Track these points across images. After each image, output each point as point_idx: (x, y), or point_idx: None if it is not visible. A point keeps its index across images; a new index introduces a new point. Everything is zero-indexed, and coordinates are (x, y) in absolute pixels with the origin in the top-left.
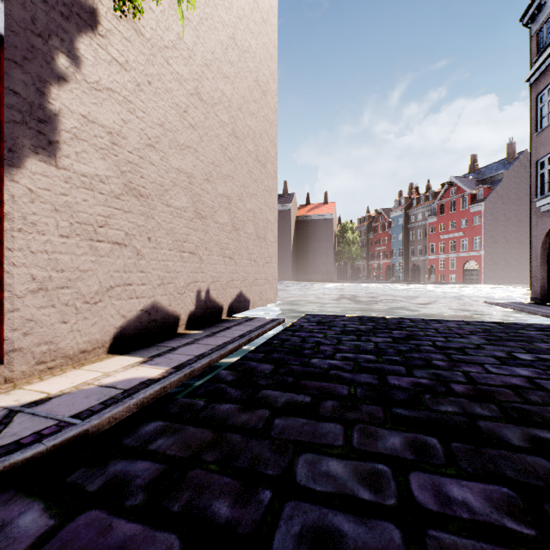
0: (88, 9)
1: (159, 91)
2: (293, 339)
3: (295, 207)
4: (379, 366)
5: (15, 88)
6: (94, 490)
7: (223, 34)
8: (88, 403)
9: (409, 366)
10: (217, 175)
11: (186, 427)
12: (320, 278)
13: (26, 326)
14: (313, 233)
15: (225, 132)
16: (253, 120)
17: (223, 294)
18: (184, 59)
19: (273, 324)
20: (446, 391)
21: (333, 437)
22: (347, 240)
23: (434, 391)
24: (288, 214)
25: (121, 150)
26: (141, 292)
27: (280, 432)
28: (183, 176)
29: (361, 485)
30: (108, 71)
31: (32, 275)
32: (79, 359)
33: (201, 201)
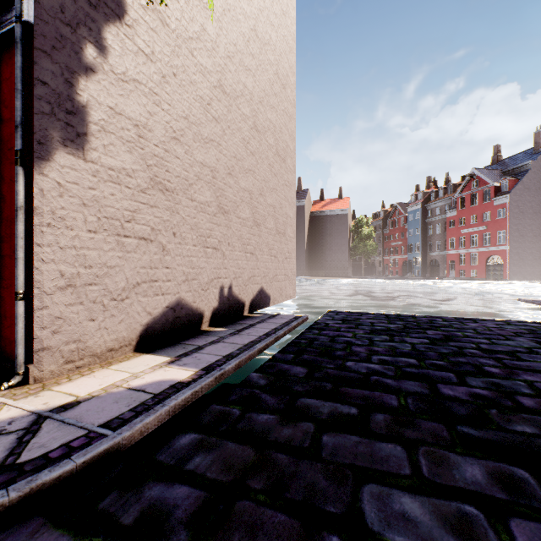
0: None
1: (184, 83)
2: (321, 338)
3: (309, 203)
4: (424, 372)
5: (43, 79)
6: (130, 523)
7: (245, 26)
8: (117, 409)
9: (459, 373)
10: (239, 169)
11: (223, 442)
12: (334, 274)
13: (54, 324)
14: (327, 228)
15: (247, 126)
16: (274, 114)
17: (245, 290)
18: (207, 51)
19: (298, 322)
20: (514, 405)
21: (397, 463)
22: (362, 235)
23: (499, 405)
24: (302, 210)
25: (147, 143)
26: (166, 289)
27: (332, 453)
28: (207, 170)
29: (451, 536)
30: (135, 62)
31: (60, 271)
32: (106, 358)
33: (224, 196)
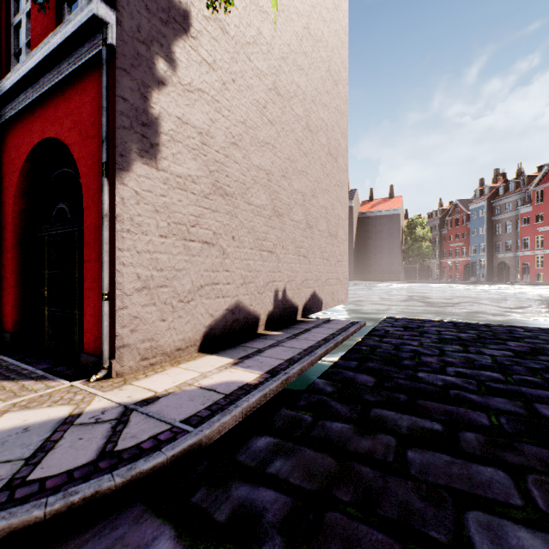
0: (182, 12)
1: (241, 88)
2: (383, 345)
3: (357, 203)
4: (514, 388)
5: (124, 95)
6: (223, 520)
7: (298, 25)
8: (194, 407)
9: None
10: (293, 171)
11: (301, 448)
12: (384, 278)
13: (132, 324)
14: (377, 230)
15: (300, 126)
16: (326, 112)
17: (298, 294)
18: (263, 54)
19: (355, 327)
20: None
21: (503, 490)
22: (416, 236)
23: None
24: (349, 211)
25: (209, 150)
26: (226, 291)
27: (422, 471)
28: (262, 173)
29: None
30: (199, 72)
31: (137, 274)
32: (175, 357)
33: (278, 198)
